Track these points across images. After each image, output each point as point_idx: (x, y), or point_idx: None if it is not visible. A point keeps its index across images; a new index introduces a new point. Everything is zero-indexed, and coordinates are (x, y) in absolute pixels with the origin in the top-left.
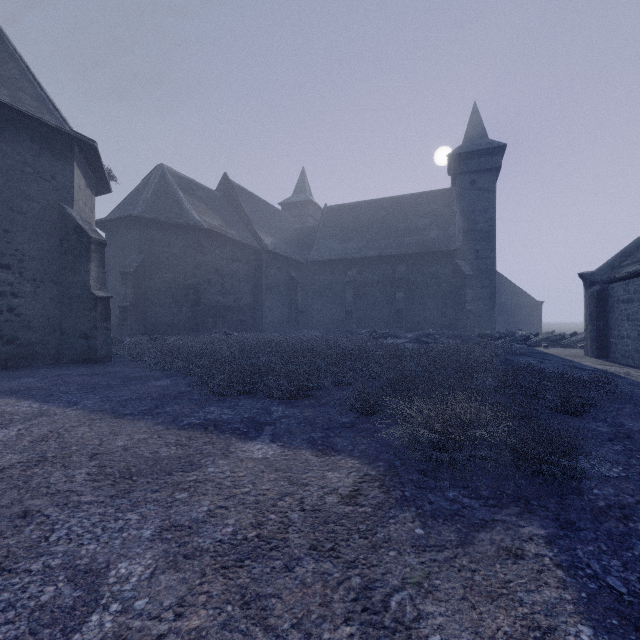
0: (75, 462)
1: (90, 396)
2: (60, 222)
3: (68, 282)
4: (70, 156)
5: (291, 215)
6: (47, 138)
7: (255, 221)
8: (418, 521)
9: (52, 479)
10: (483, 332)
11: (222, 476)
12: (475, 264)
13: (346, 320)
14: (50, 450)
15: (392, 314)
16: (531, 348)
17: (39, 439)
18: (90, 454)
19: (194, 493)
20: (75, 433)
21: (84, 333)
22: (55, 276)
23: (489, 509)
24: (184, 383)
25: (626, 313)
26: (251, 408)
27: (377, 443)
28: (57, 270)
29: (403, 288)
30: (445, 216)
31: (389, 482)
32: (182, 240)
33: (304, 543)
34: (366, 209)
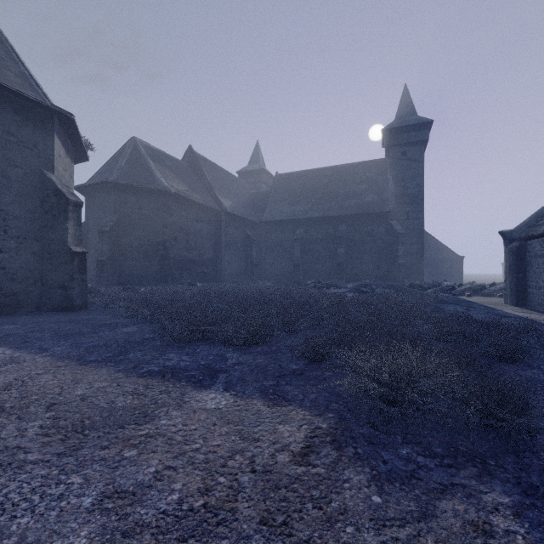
0: (31, 413)
1: (61, 343)
2: (41, 186)
3: (48, 239)
4: (50, 127)
5: (247, 182)
6: (29, 111)
7: (216, 187)
8: (374, 485)
9: (3, 433)
10: (413, 283)
11: (174, 429)
12: (406, 224)
13: (294, 272)
14: (10, 400)
15: (334, 267)
16: (456, 297)
17: (2, 387)
18: (48, 404)
19: (143, 450)
20: (38, 381)
21: (62, 284)
22: (37, 233)
23: (446, 470)
24: (149, 330)
25: (543, 266)
26: (208, 355)
27: (326, 392)
28: (38, 228)
29: (344, 244)
30: (380, 182)
31: (340, 437)
32: (152, 203)
33: (254, 515)
34: (311, 176)
